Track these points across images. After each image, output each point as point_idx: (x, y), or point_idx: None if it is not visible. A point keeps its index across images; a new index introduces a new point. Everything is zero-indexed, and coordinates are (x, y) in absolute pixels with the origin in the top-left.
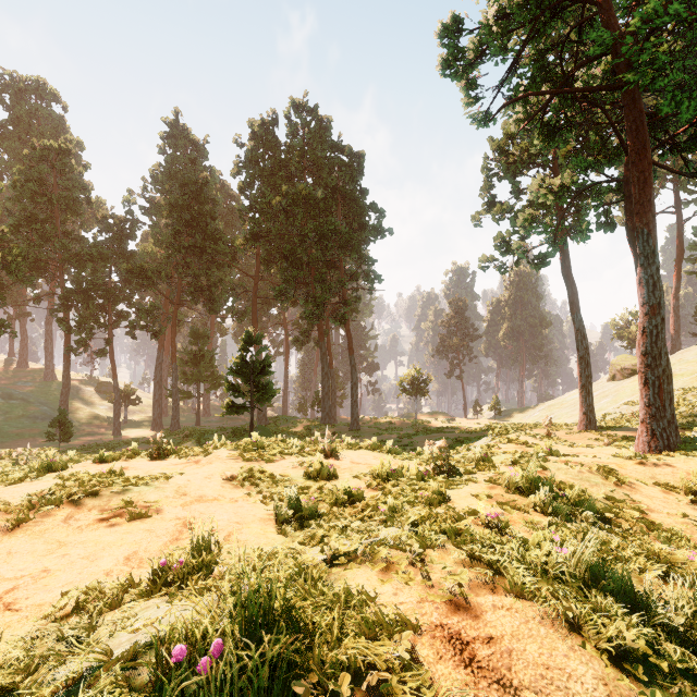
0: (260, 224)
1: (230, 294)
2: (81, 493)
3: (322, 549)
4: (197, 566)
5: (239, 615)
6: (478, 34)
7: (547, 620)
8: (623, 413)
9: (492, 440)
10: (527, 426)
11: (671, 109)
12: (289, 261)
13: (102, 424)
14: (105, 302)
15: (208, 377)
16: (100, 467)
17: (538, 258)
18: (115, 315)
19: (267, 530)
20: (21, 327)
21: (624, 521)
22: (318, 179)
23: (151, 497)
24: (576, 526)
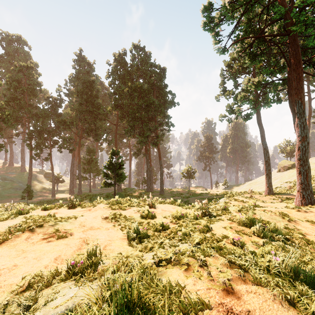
0: (118, 100)
1: (104, 132)
2: (34, 226)
3: (153, 257)
4: (90, 265)
5: (113, 305)
6: (220, 10)
7: (276, 299)
8: (285, 187)
9: (227, 199)
10: (241, 193)
11: (313, 43)
12: (131, 117)
13: (47, 191)
14: (48, 136)
15: (95, 170)
16: (44, 212)
17: (246, 115)
18: (53, 142)
19: (123, 244)
20: (10, 147)
21: (295, 239)
22: (145, 80)
23: (68, 227)
24: (277, 244)
